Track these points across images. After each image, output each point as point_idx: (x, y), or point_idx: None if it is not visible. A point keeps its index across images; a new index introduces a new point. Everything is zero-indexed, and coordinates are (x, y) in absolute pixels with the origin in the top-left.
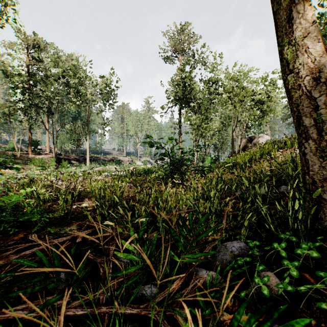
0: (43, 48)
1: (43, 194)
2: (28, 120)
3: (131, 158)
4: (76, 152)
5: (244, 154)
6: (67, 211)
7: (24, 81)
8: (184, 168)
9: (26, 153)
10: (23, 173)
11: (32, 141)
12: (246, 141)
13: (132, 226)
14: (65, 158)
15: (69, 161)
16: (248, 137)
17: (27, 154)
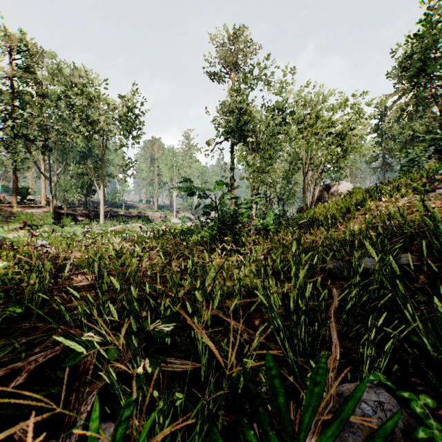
0: (35, 54)
1: (2, 271)
2: (13, 157)
3: (164, 214)
4: (86, 205)
5: (323, 206)
6: (38, 300)
7: (6, 100)
8: (238, 227)
9: (9, 205)
10: (0, 235)
11: (20, 189)
12: (321, 191)
13: (144, 339)
14: (68, 213)
15: (75, 217)
16: (324, 184)
17: (11, 207)
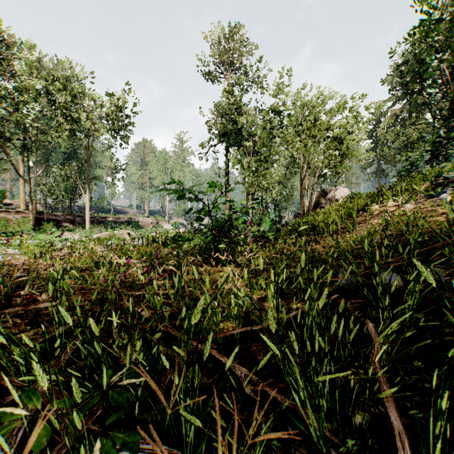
0: (13, 45)
1: None
2: None
3: (155, 219)
4: (70, 210)
5: (323, 212)
6: None
7: None
8: (233, 234)
9: None
10: None
11: None
12: (318, 196)
13: (102, 400)
14: (50, 219)
15: (58, 223)
16: (321, 190)
17: None
